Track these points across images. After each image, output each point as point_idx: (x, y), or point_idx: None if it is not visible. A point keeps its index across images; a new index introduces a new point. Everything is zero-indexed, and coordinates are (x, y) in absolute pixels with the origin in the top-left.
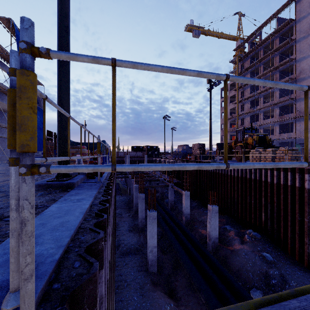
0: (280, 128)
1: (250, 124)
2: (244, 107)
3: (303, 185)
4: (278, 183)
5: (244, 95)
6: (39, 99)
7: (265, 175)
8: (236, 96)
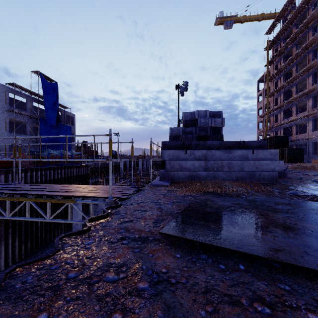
0: (316, 124)
1: (283, 121)
2: (278, 100)
3: None
4: None
5: (277, 85)
6: (72, 118)
7: None
8: (270, 88)
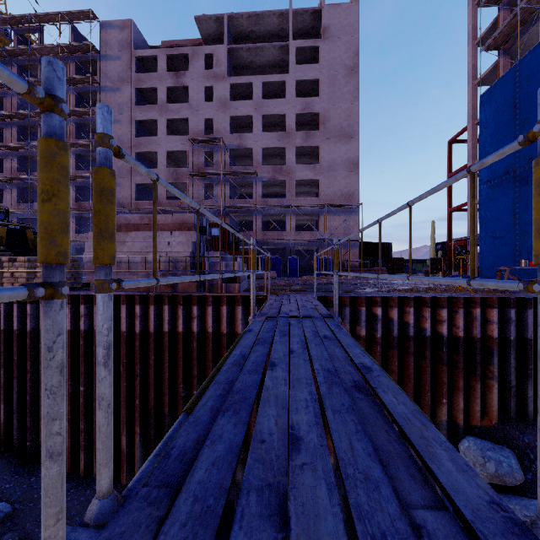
0: (78, 223)
1: (19, 206)
2: (5, 165)
3: (79, 325)
4: (35, 330)
5: (4, 138)
6: None
7: (8, 315)
8: None
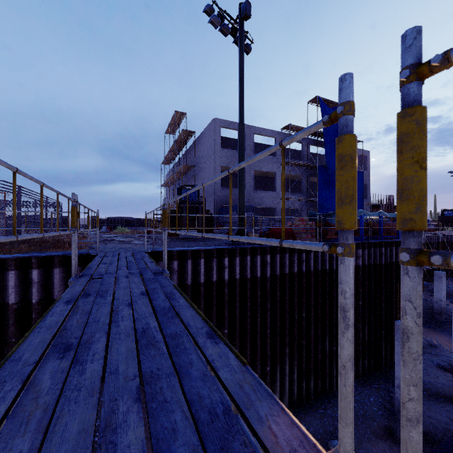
0: None
1: None
2: None
3: None
4: None
5: None
6: (364, 158)
7: None
8: None
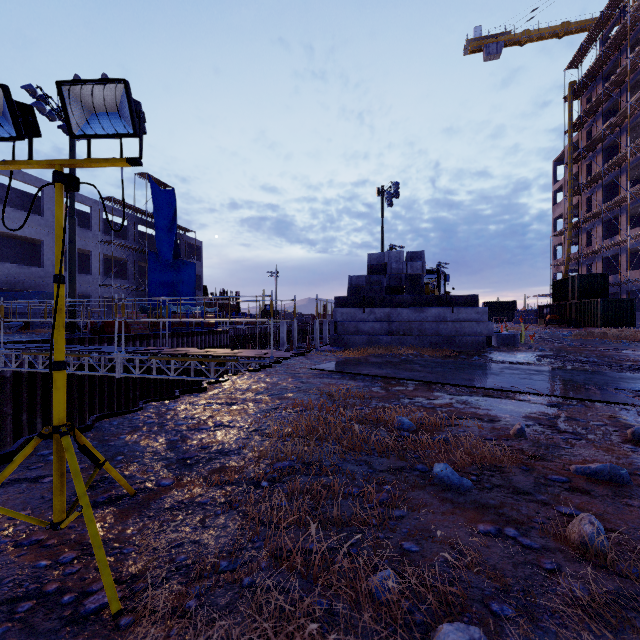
0: None
1: (603, 244)
2: (592, 201)
3: None
4: None
5: (592, 172)
6: (198, 248)
7: None
8: (578, 176)
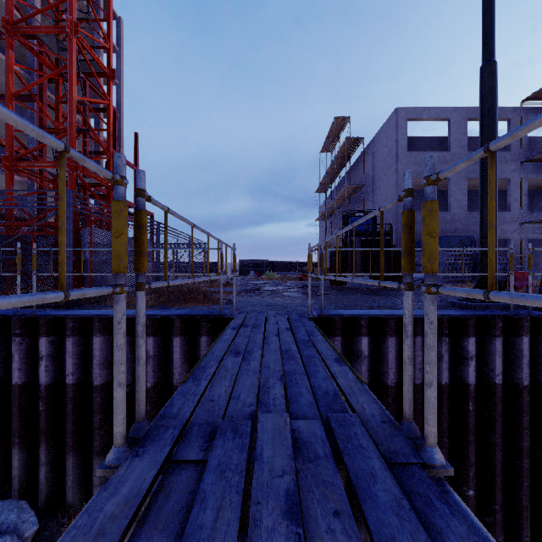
0: None
1: None
2: None
3: None
4: None
5: None
6: None
7: None
8: None
